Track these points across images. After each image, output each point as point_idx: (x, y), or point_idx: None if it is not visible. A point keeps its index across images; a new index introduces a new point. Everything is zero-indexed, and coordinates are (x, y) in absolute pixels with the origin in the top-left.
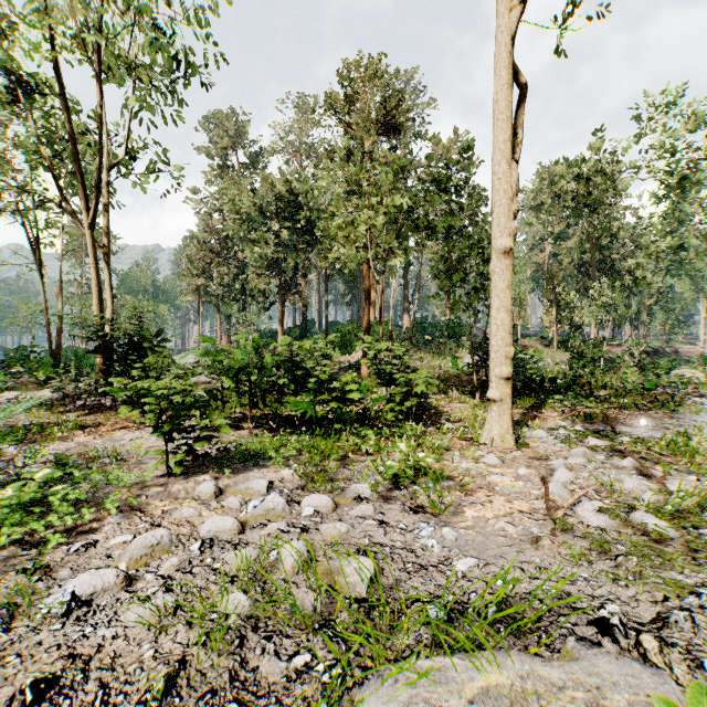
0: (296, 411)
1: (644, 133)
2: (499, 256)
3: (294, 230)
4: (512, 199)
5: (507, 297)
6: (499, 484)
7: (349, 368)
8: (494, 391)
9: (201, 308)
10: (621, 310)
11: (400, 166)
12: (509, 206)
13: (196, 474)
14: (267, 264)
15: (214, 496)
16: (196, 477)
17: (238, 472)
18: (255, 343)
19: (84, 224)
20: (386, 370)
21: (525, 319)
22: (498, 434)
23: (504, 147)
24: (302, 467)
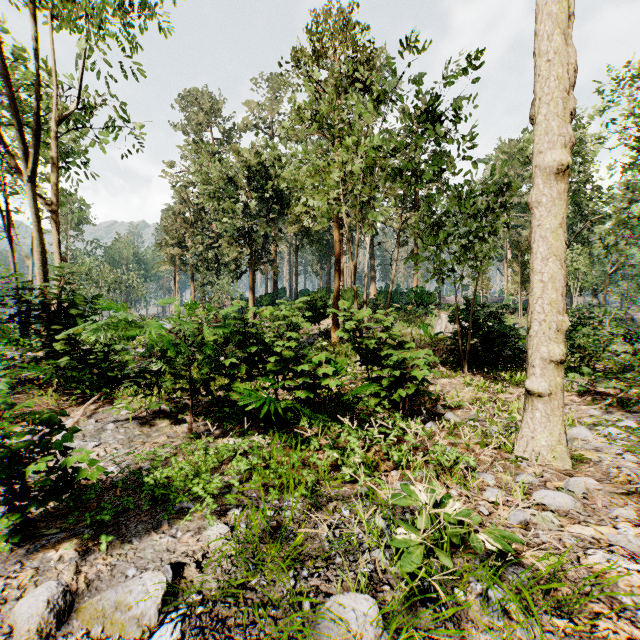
0: (248, 403)
1: (612, 101)
2: (547, 179)
3: (264, 200)
4: (567, 92)
5: (559, 240)
6: (621, 583)
7: (319, 335)
8: (538, 381)
9: (177, 277)
10: (590, 278)
11: (381, 96)
12: (564, 102)
13: (56, 538)
14: (239, 234)
15: (37, 638)
16: (48, 551)
17: (133, 530)
18: (191, 308)
19: (24, 178)
20: (369, 345)
21: (488, 287)
22: (546, 446)
23: (556, 14)
24: (245, 517)
